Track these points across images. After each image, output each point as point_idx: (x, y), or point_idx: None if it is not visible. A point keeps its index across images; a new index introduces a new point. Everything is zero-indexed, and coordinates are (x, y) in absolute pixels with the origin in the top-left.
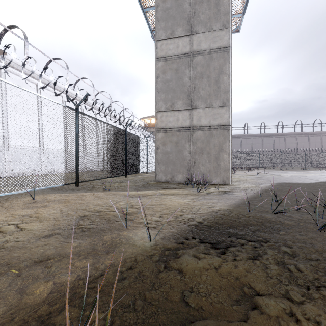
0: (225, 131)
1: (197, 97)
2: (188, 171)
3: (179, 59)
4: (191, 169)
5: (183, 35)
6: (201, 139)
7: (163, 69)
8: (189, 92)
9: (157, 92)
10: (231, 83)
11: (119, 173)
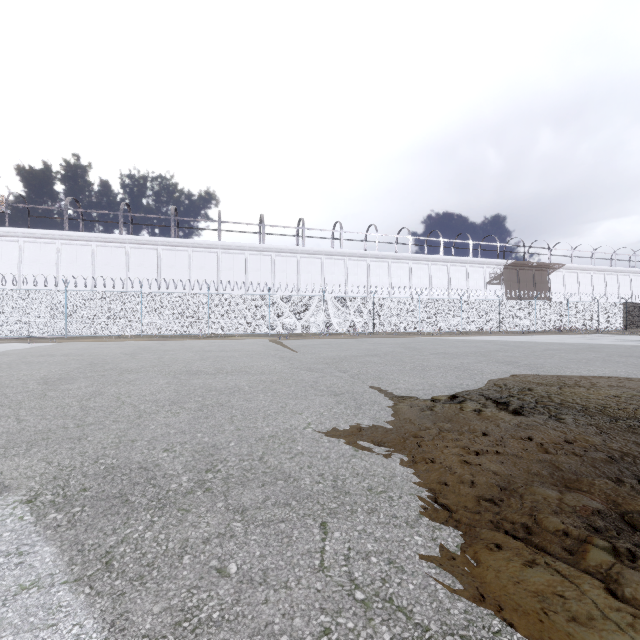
0: None
1: None
2: None
3: None
4: None
5: None
6: None
7: None
8: None
9: None
10: None
11: None
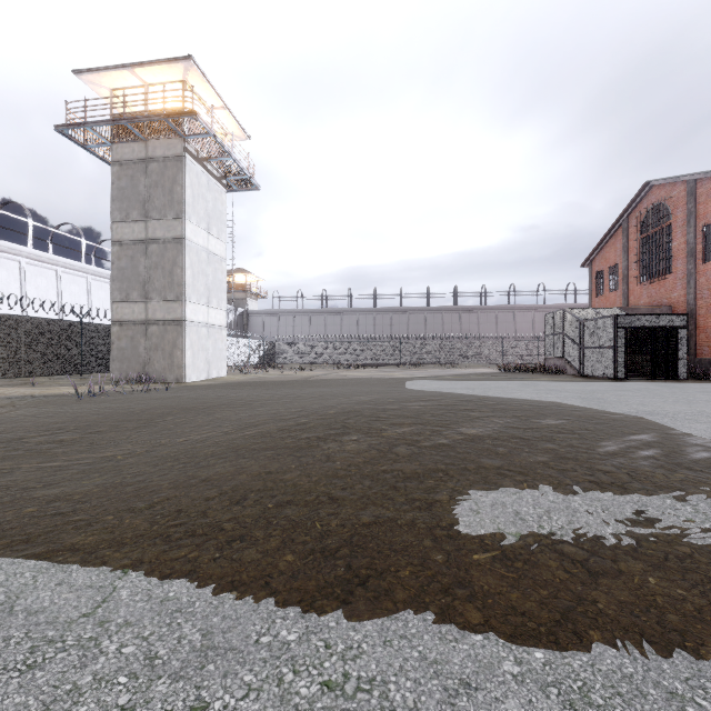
0: (179, 326)
1: (152, 288)
2: (144, 369)
3: (135, 245)
4: (147, 367)
5: (138, 220)
6: (157, 334)
7: (118, 255)
8: (144, 283)
9: (112, 280)
10: (185, 276)
11: (67, 372)
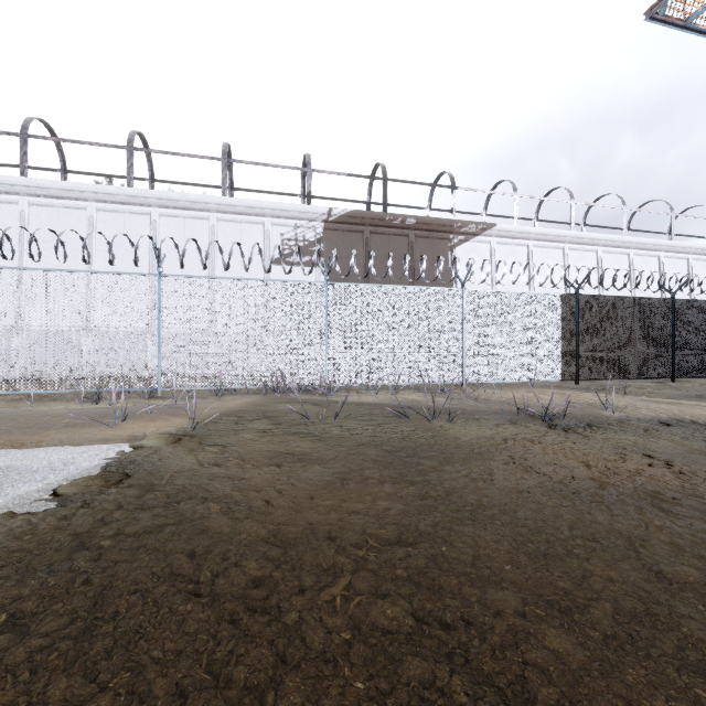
0: None
1: None
2: None
3: None
4: None
5: None
6: None
7: None
8: None
9: None
10: None
11: (654, 374)
